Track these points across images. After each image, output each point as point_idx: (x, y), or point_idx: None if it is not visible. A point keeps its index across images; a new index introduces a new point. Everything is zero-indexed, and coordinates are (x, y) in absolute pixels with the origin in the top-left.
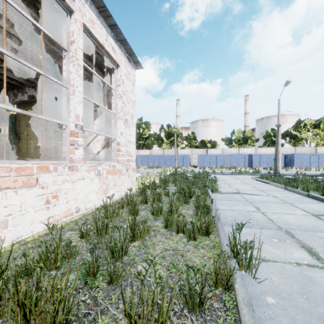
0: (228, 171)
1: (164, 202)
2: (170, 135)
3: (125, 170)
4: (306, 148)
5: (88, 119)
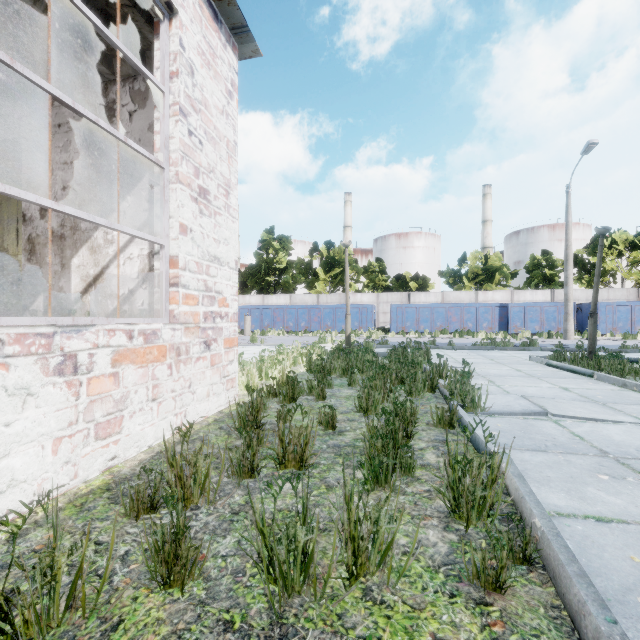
0: (459, 341)
1: (321, 464)
2: (332, 265)
3: (199, 347)
4: (617, 290)
5: (104, 199)
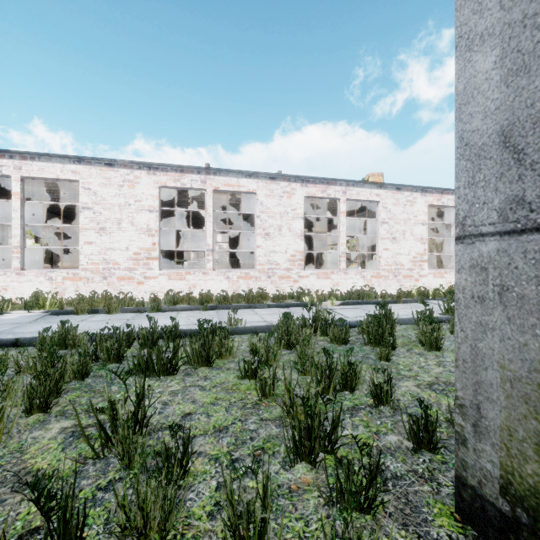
0: None
1: None
2: None
3: None
4: None
5: None
